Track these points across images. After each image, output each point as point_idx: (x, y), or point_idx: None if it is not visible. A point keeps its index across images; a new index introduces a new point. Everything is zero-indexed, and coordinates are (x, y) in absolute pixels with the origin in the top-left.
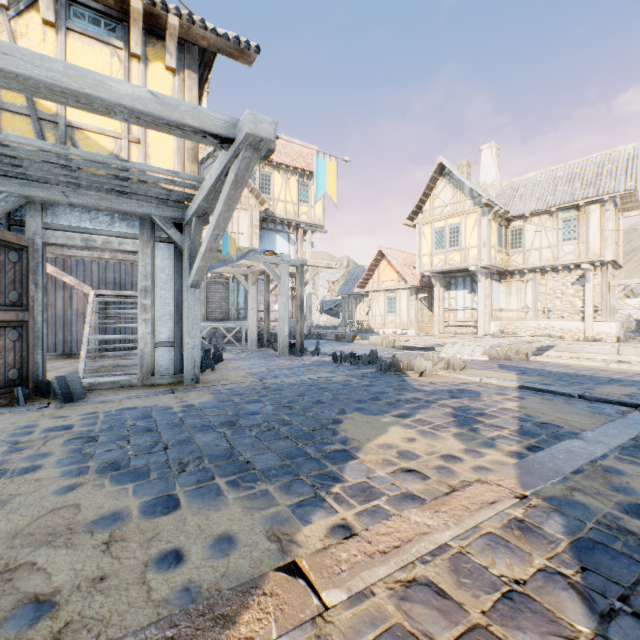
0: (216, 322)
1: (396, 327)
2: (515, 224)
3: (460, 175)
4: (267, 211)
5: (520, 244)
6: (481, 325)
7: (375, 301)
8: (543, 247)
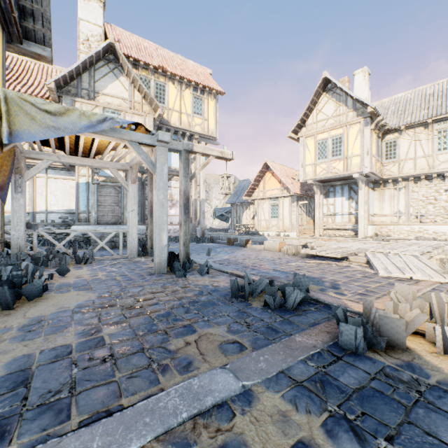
0: (107, 226)
1: (279, 230)
2: (390, 137)
3: (344, 88)
4: (162, 119)
5: (395, 155)
6: (361, 228)
7: (260, 208)
8: (418, 157)
